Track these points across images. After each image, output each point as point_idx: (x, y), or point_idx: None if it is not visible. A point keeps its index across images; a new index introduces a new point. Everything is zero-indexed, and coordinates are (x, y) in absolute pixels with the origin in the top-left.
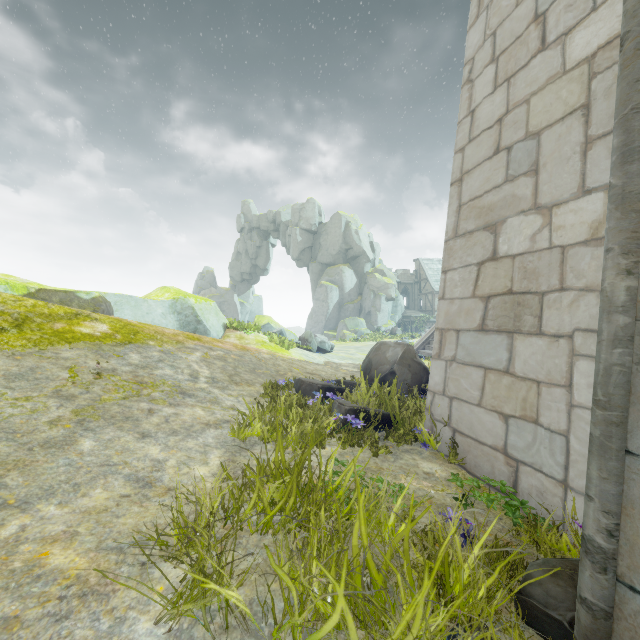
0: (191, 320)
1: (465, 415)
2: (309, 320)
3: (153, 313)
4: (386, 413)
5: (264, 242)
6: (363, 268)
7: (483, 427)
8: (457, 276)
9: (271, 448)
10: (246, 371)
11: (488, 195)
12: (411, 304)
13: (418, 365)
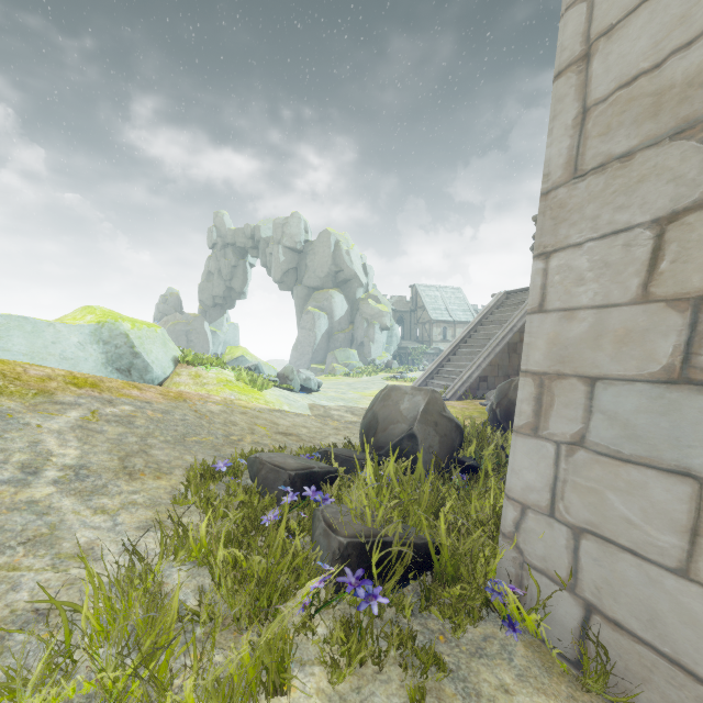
0: (124, 352)
1: (628, 583)
2: (293, 352)
3: (63, 342)
4: (421, 543)
5: (241, 261)
6: (355, 293)
7: None
8: (584, 259)
9: None
10: (166, 442)
11: (685, 54)
12: (407, 334)
13: (448, 422)
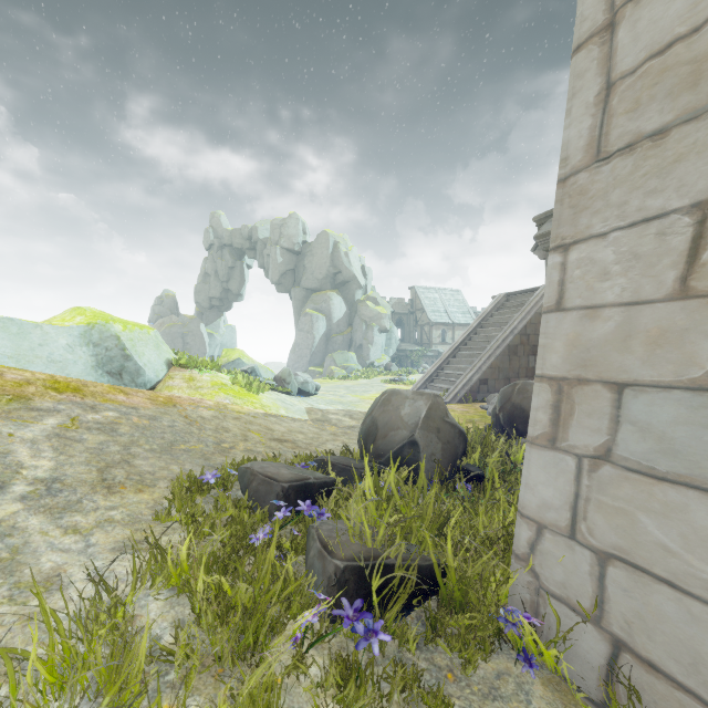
0: (115, 355)
1: (665, 620)
2: (291, 354)
3: (51, 344)
4: (426, 564)
5: (238, 262)
6: (354, 295)
7: None
8: (609, 251)
9: None
10: (151, 450)
11: None
12: (406, 336)
13: (451, 428)
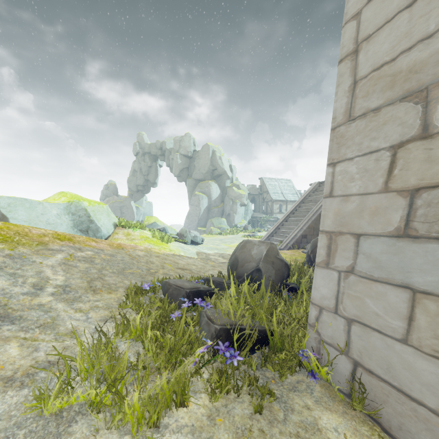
0: (84, 220)
1: (376, 349)
2: (186, 219)
3: (48, 214)
4: (262, 329)
5: (154, 163)
6: (225, 183)
7: (415, 376)
8: (354, 167)
9: (101, 423)
10: (113, 272)
11: (408, 54)
12: (257, 208)
13: (280, 262)
